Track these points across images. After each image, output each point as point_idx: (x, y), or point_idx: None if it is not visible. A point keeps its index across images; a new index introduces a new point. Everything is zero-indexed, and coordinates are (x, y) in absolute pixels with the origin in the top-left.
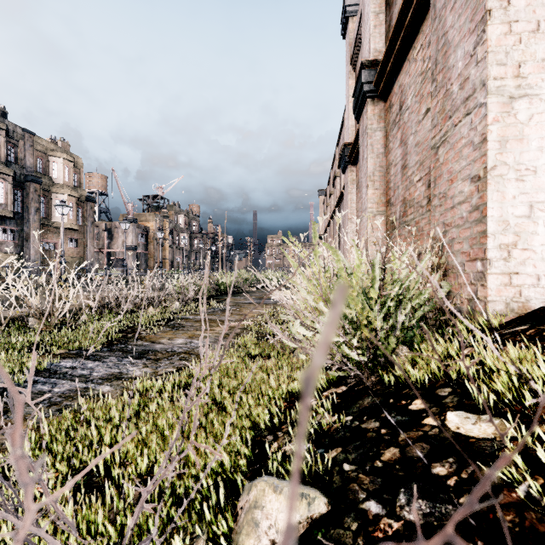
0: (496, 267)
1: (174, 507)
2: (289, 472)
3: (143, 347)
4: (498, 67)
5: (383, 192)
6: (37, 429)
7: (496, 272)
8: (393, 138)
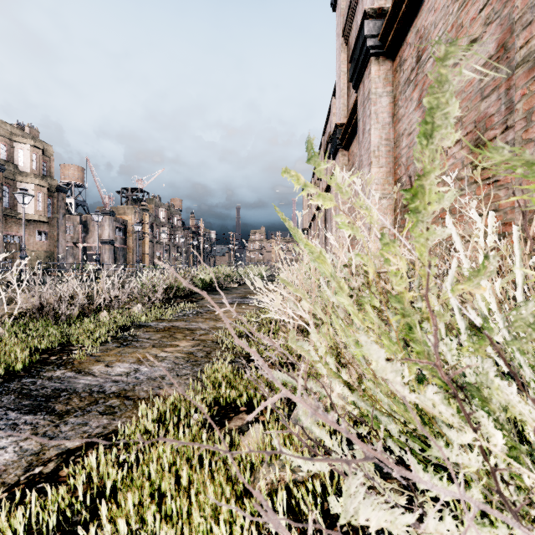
0: None
1: None
2: None
3: (57, 384)
4: None
5: (390, 171)
6: None
7: None
8: (406, 101)
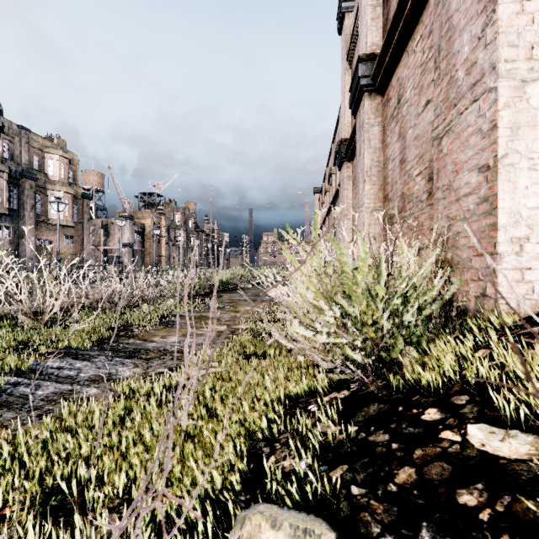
0: (507, 262)
1: (157, 535)
2: (289, 494)
3: (135, 346)
4: (509, 49)
5: (380, 188)
6: (14, 438)
7: (507, 267)
8: (391, 132)
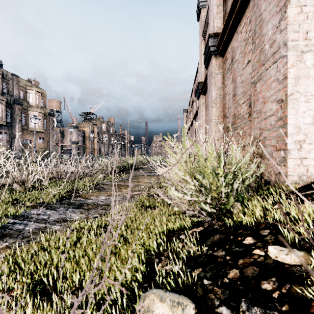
0: (292, 154)
1: (96, 306)
2: (169, 284)
3: (80, 202)
4: (294, 33)
5: (222, 110)
6: (14, 253)
7: (292, 157)
8: (228, 78)
